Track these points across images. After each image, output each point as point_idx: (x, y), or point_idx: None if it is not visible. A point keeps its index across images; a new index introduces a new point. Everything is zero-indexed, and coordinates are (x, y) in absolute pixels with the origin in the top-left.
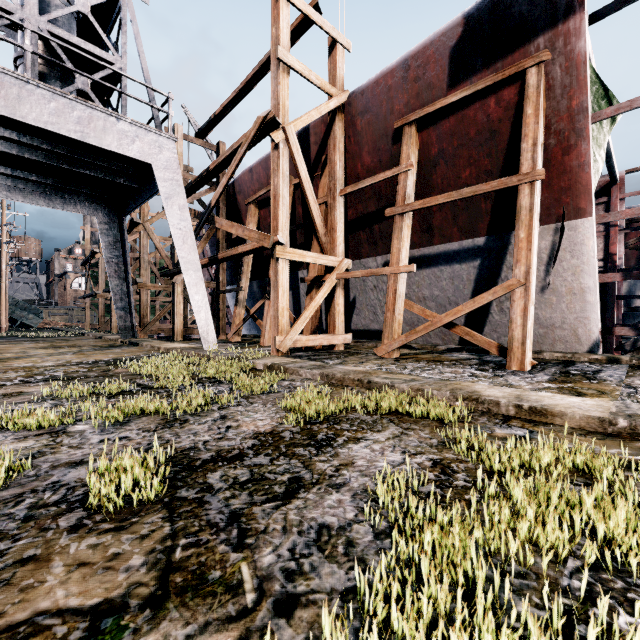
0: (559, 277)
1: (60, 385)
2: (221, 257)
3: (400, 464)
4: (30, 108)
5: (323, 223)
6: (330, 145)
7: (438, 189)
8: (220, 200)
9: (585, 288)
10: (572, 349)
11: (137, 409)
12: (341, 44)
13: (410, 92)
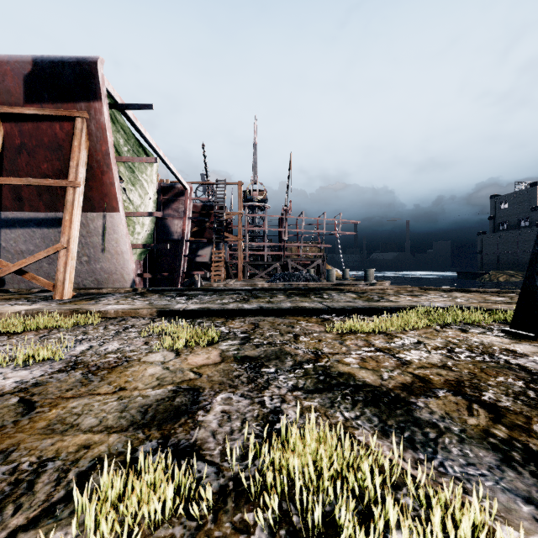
0: (110, 244)
1: None
2: None
3: None
4: None
5: None
6: None
7: (24, 171)
8: None
9: (123, 251)
10: (123, 286)
11: None
12: None
13: None
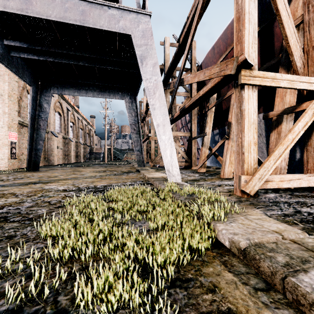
0: None
1: None
2: (187, 106)
3: None
4: (53, 10)
5: (298, 43)
6: None
7: None
8: None
9: None
10: None
11: None
12: None
13: None
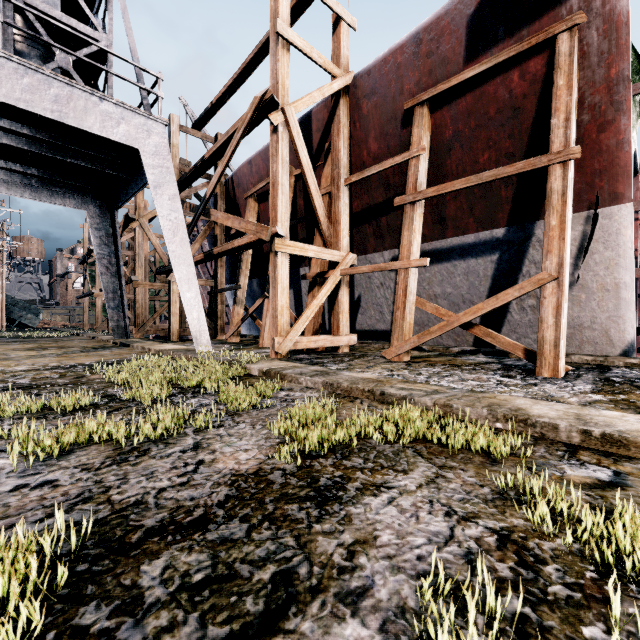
0: (590, 271)
1: (16, 396)
2: (216, 252)
3: (448, 541)
4: None
5: (326, 215)
6: (334, 131)
7: (452, 176)
8: (218, 194)
9: (620, 284)
10: (602, 352)
11: (84, 435)
12: (345, 21)
13: (422, 69)
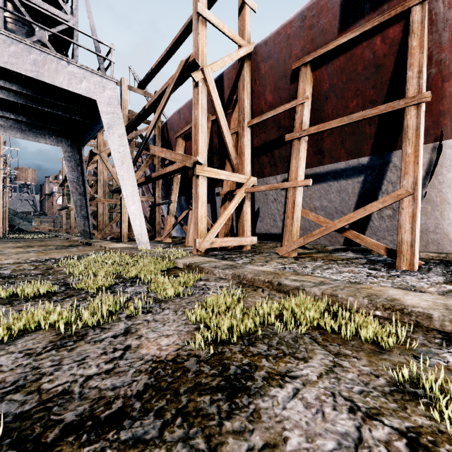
0: (434, 189)
1: None
2: (154, 176)
3: (358, 446)
4: None
5: (234, 148)
6: (240, 86)
7: (328, 118)
8: (156, 135)
9: None
10: (443, 250)
11: (34, 321)
12: (248, 5)
13: (306, 38)
